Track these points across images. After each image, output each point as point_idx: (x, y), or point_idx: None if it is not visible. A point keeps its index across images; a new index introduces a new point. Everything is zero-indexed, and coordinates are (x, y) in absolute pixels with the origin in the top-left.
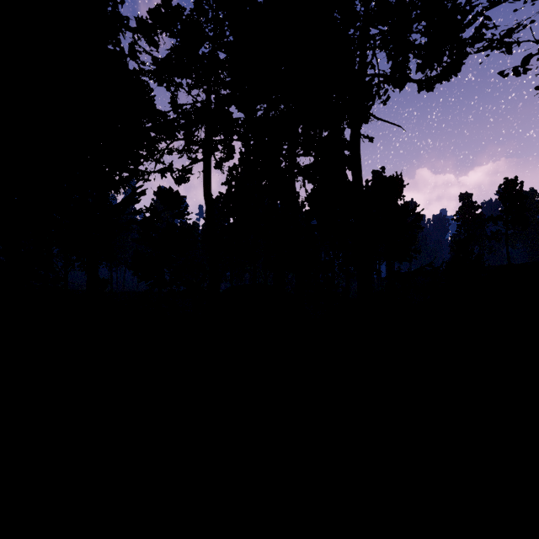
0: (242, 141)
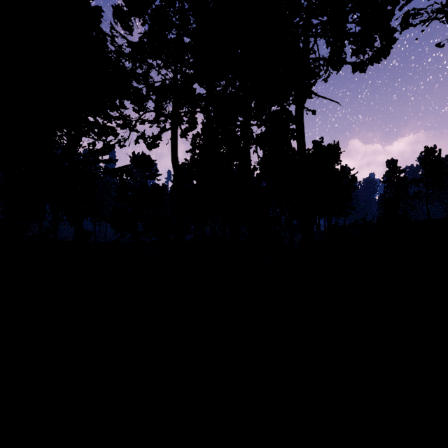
0: (204, 112)
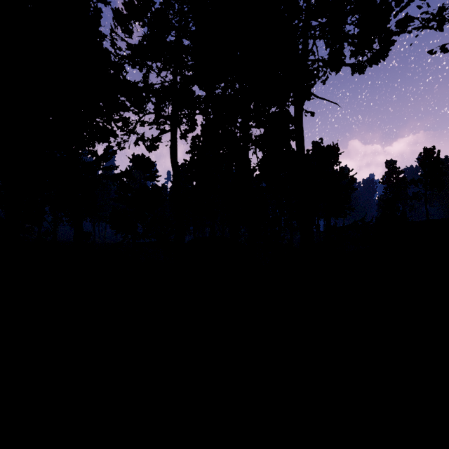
0: (204, 114)
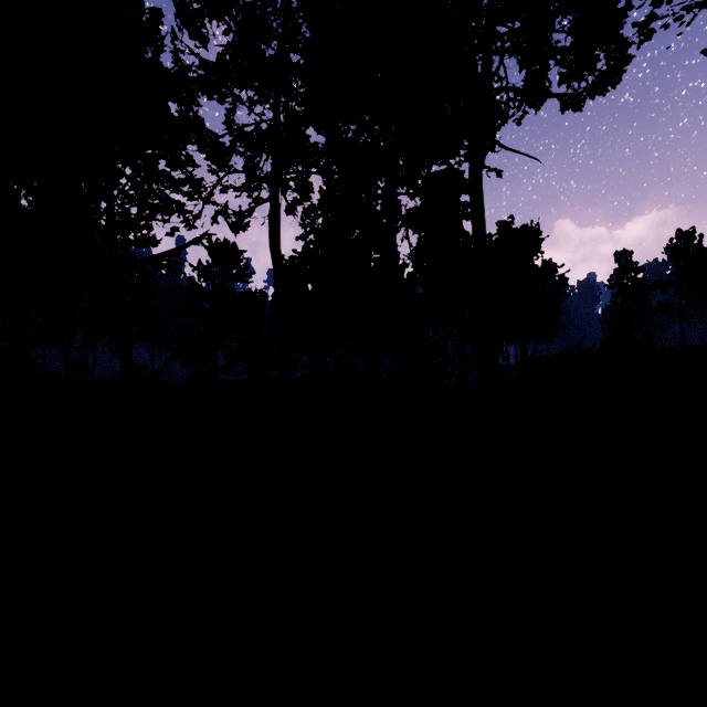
0: (323, 173)
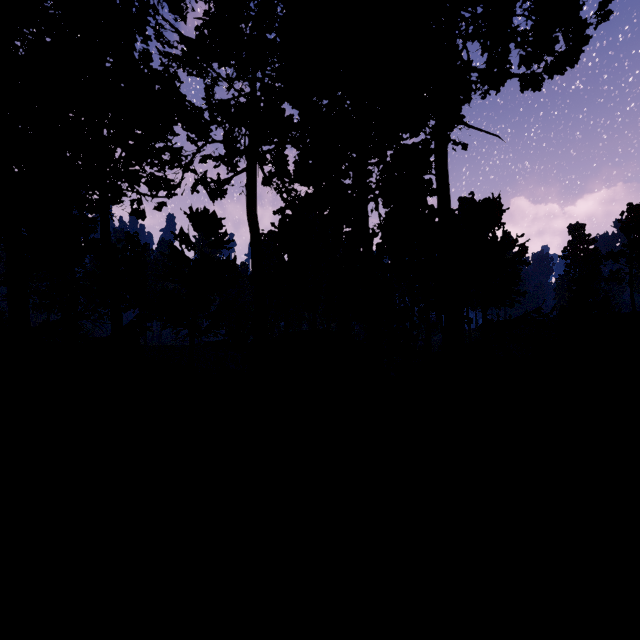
0: (298, 144)
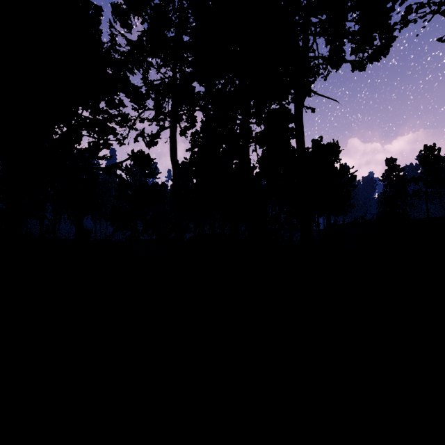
0: (203, 110)
